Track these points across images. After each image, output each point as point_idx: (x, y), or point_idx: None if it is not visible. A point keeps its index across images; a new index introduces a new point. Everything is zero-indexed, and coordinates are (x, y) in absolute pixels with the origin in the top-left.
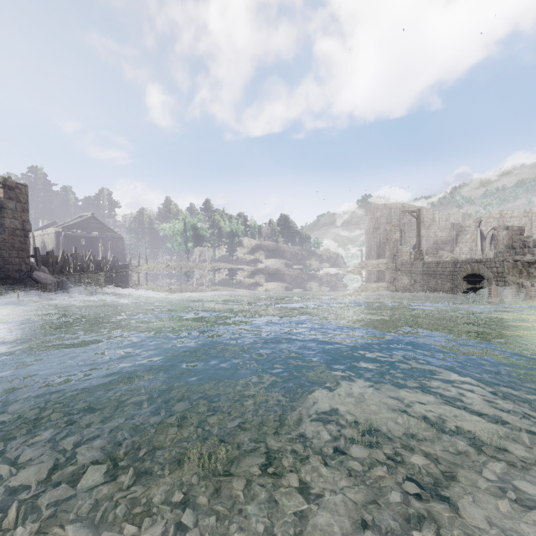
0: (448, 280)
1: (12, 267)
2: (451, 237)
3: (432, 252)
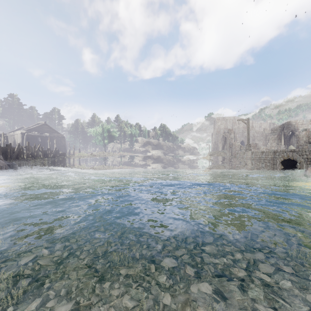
0: (270, 163)
1: None
2: (263, 137)
3: (253, 146)
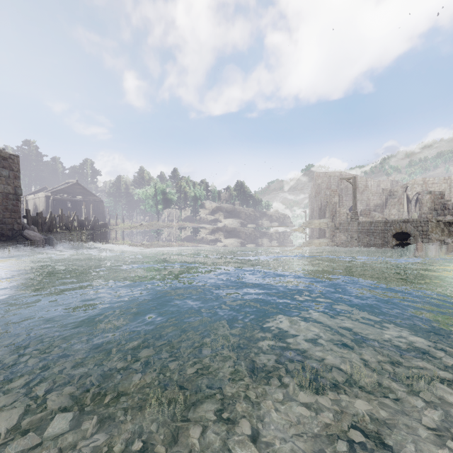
0: (380, 238)
1: (6, 226)
2: (382, 200)
3: (365, 213)
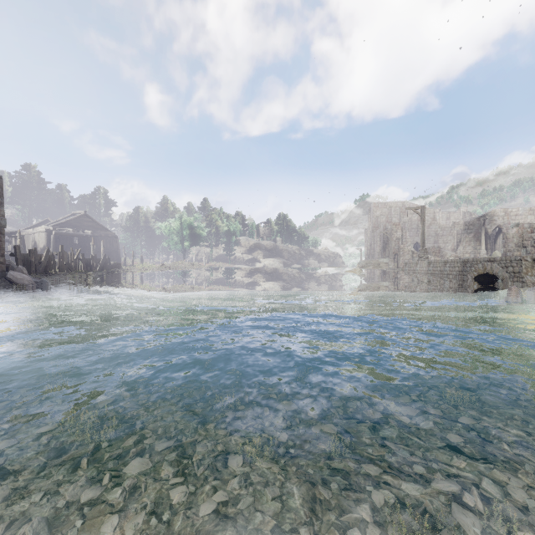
0: (457, 281)
1: None
2: (452, 236)
3: (434, 251)
